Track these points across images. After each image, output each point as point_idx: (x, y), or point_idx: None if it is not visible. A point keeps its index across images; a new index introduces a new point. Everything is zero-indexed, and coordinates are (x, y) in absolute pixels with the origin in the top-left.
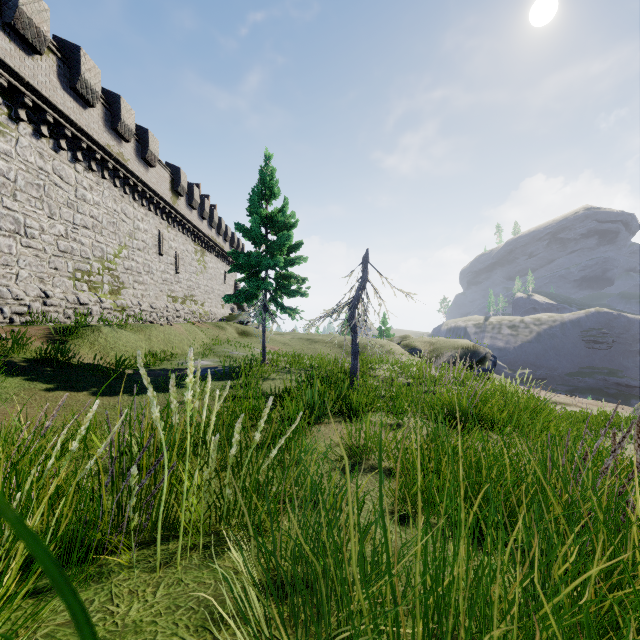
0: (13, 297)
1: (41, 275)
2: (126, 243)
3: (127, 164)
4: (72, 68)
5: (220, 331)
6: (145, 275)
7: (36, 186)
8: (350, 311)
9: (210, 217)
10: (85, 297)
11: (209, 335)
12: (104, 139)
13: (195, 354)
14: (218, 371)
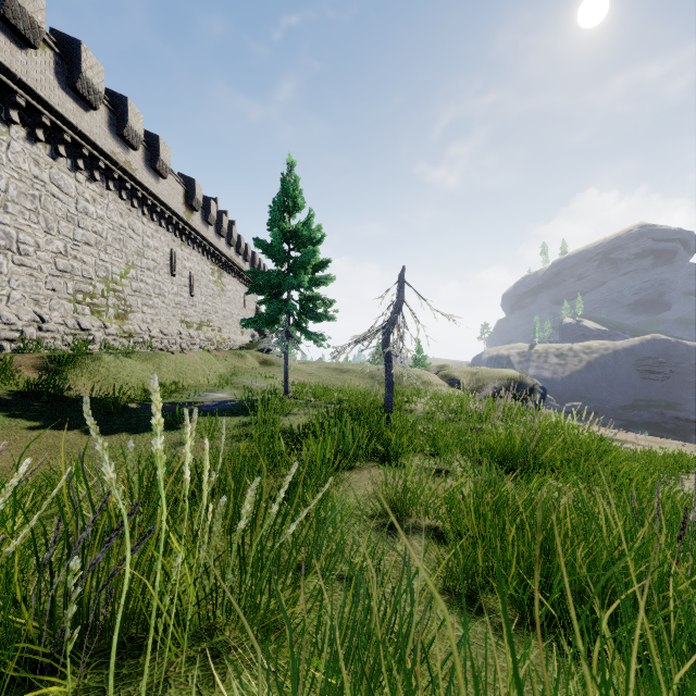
0: (3, 321)
1: (36, 297)
2: (134, 262)
3: (135, 174)
4: (72, 65)
5: (239, 360)
6: (155, 298)
7: (30, 197)
8: (384, 337)
9: (228, 234)
10: (87, 322)
11: (227, 364)
12: (109, 146)
13: (210, 385)
14: (234, 405)
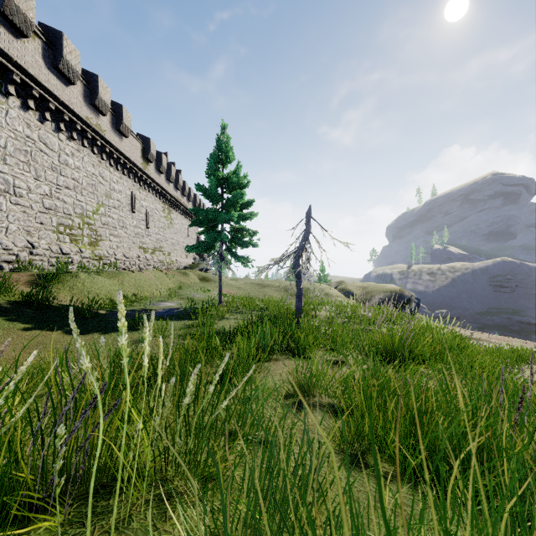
0: (3, 247)
1: (28, 229)
2: (103, 202)
3: (104, 134)
4: (55, 50)
5: (184, 277)
6: (120, 229)
7: (24, 152)
8: (295, 259)
9: (176, 180)
10: (67, 248)
11: (174, 280)
12: (84, 112)
13: (162, 297)
14: (180, 312)
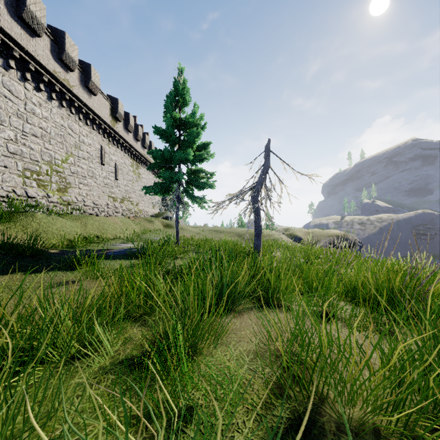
0: None
1: None
2: (72, 152)
3: (72, 89)
4: (19, 0)
5: (149, 224)
6: (89, 179)
7: None
8: (254, 193)
9: (143, 140)
10: (33, 192)
11: (140, 226)
12: (51, 65)
13: (125, 239)
14: (135, 251)
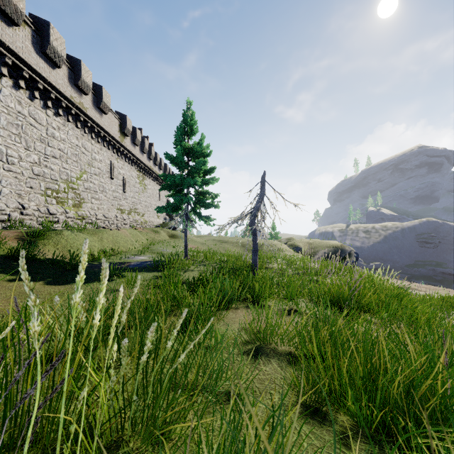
0: None
1: (19, 192)
2: (86, 169)
3: (86, 111)
4: (43, 38)
5: (156, 234)
6: (100, 193)
7: (15, 125)
8: (251, 218)
9: (149, 152)
10: (54, 209)
11: (147, 237)
12: (68, 92)
13: (136, 251)
14: (151, 264)
